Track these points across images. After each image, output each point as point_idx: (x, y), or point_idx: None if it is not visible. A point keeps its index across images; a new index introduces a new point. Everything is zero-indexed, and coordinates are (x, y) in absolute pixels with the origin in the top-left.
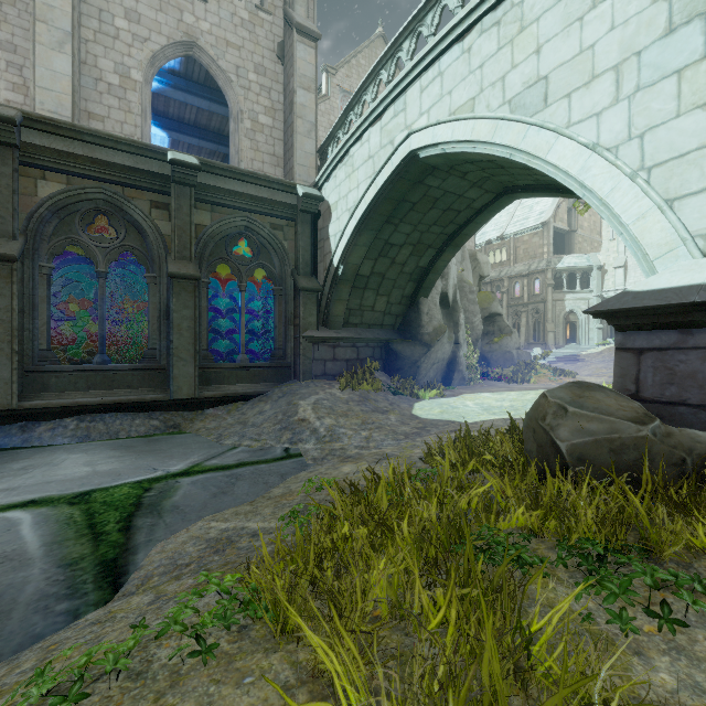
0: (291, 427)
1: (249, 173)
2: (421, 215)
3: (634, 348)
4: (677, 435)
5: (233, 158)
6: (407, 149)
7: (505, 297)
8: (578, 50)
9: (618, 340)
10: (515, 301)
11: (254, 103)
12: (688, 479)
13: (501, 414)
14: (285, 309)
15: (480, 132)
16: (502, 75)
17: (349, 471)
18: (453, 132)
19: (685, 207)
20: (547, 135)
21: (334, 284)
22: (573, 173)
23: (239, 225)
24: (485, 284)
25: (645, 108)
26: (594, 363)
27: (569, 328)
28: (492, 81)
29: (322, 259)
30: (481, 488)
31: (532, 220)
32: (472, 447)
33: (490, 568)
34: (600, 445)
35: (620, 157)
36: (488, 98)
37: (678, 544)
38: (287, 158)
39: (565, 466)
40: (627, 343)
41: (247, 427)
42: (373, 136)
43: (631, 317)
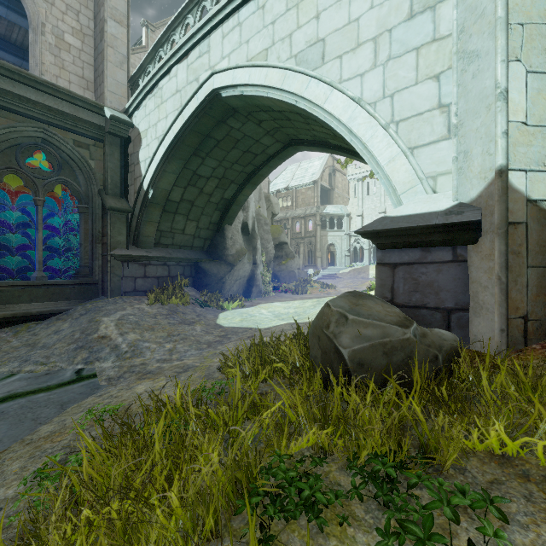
0: (89, 345)
1: (46, 83)
2: (225, 153)
3: (390, 263)
4: (430, 334)
5: (32, 69)
6: (211, 87)
7: (290, 232)
8: (347, 20)
9: (378, 256)
10: (296, 235)
11: (59, 19)
12: (445, 375)
13: (288, 319)
14: (91, 227)
15: (272, 79)
16: (290, 33)
17: (143, 391)
18: (250, 77)
19: (421, 155)
20: (325, 87)
21: (144, 206)
22: (343, 121)
23: (34, 136)
24: (276, 221)
25: (395, 74)
26: (345, 279)
27: (330, 255)
28: (282, 36)
29: (133, 182)
30: (272, 408)
31: (307, 178)
32: (265, 355)
33: (282, 520)
34: (376, 349)
35: (377, 111)
36: (278, 51)
37: (458, 451)
38: (97, 83)
39: (347, 371)
40: (385, 259)
41: (35, 349)
42: (180, 72)
43: (389, 237)
